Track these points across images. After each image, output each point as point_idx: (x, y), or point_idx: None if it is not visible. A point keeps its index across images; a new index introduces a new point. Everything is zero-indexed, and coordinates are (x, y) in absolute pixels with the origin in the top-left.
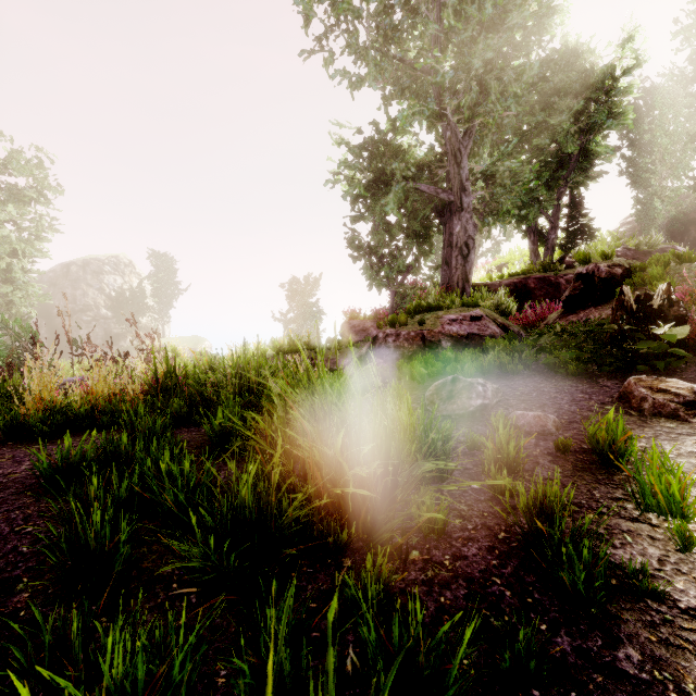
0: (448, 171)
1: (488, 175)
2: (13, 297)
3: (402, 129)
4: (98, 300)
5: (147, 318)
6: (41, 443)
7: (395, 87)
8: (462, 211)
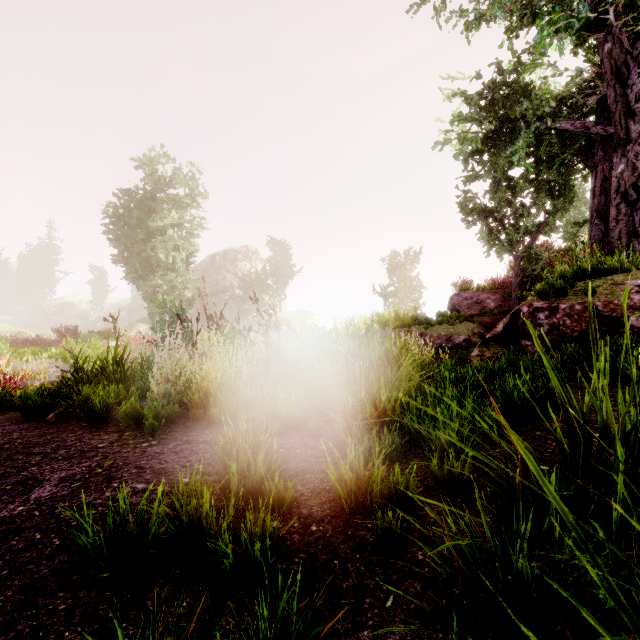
0: (599, 99)
1: None
2: (176, 282)
3: (531, 64)
4: (233, 282)
5: (268, 295)
6: (151, 438)
7: (526, 10)
8: (629, 143)
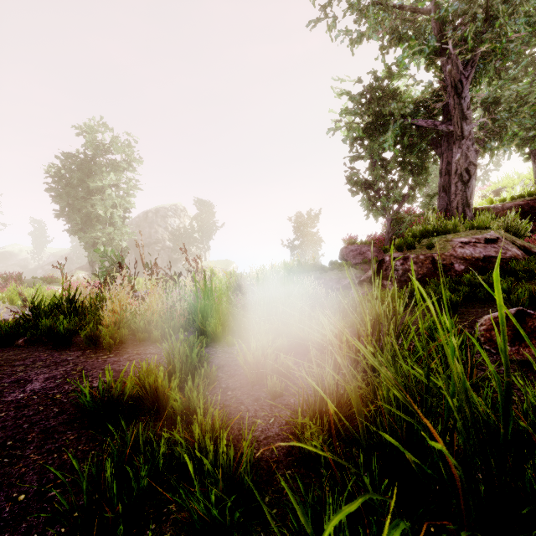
0: (445, 104)
1: (490, 102)
2: (114, 235)
3: (398, 74)
4: (164, 236)
5: (194, 247)
6: (109, 353)
7: (393, 35)
8: (463, 139)
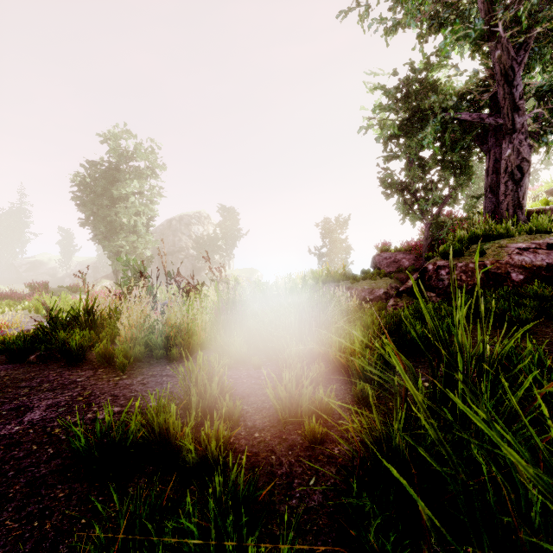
0: (492, 95)
1: (545, 91)
2: (137, 243)
3: (438, 64)
4: (188, 244)
5: (218, 255)
6: (122, 373)
7: (433, 21)
8: (514, 133)
